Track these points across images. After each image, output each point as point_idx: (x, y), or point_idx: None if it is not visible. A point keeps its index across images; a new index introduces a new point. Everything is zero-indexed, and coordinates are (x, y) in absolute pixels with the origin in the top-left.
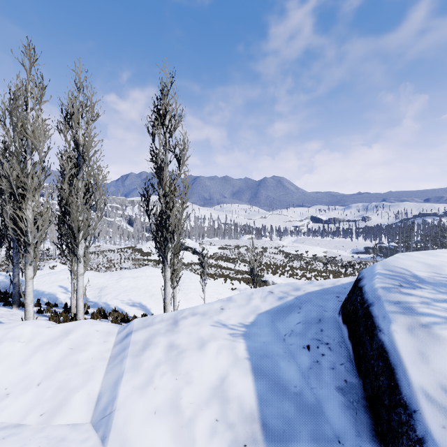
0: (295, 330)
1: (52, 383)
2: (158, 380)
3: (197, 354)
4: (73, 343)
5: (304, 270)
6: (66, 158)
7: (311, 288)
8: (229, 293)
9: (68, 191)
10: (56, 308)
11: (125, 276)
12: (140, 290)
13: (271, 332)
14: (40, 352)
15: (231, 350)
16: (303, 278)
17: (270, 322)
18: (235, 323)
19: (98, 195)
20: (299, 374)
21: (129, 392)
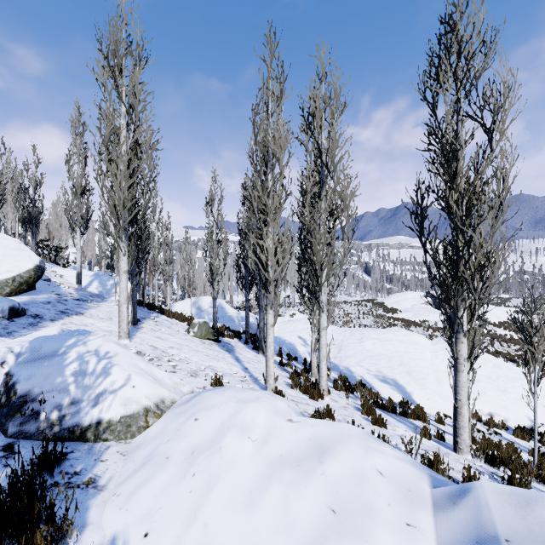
0: None
1: None
2: None
3: None
4: (335, 494)
5: None
6: (307, 174)
7: None
8: None
9: (309, 216)
10: (296, 362)
11: (368, 336)
12: (391, 360)
13: None
14: (276, 483)
15: None
16: None
17: None
18: None
19: (345, 218)
20: None
21: None
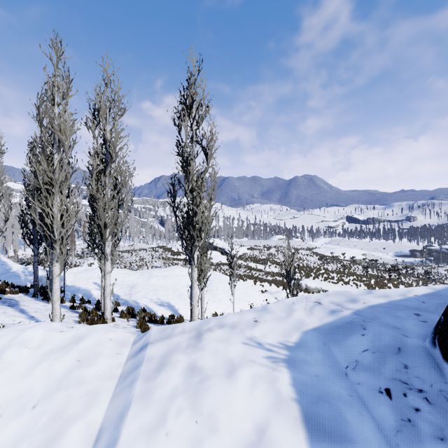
0: (362, 361)
1: (48, 407)
2: (173, 420)
3: (224, 384)
4: (82, 354)
5: (341, 274)
6: (94, 154)
7: (373, 299)
8: (259, 296)
9: (96, 187)
10: (89, 304)
11: (155, 274)
12: (168, 290)
13: (325, 360)
14: (45, 362)
15: (271, 383)
16: (340, 282)
17: (322, 345)
18: (273, 342)
19: (125, 192)
20: (380, 439)
21: (134, 436)
